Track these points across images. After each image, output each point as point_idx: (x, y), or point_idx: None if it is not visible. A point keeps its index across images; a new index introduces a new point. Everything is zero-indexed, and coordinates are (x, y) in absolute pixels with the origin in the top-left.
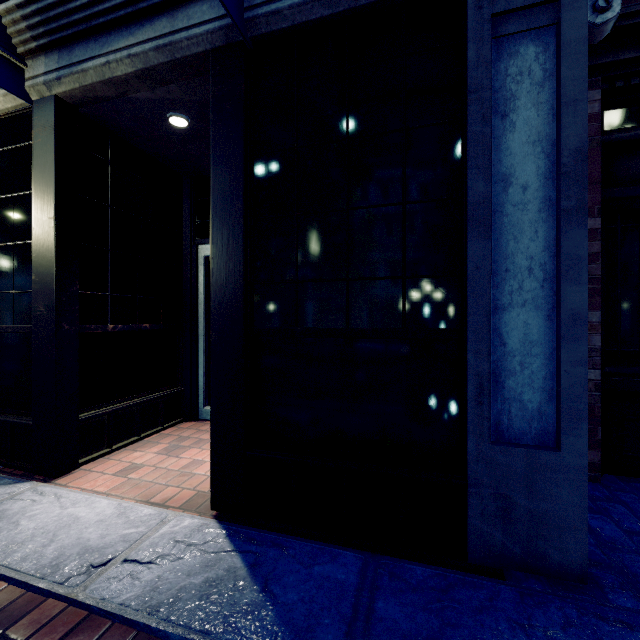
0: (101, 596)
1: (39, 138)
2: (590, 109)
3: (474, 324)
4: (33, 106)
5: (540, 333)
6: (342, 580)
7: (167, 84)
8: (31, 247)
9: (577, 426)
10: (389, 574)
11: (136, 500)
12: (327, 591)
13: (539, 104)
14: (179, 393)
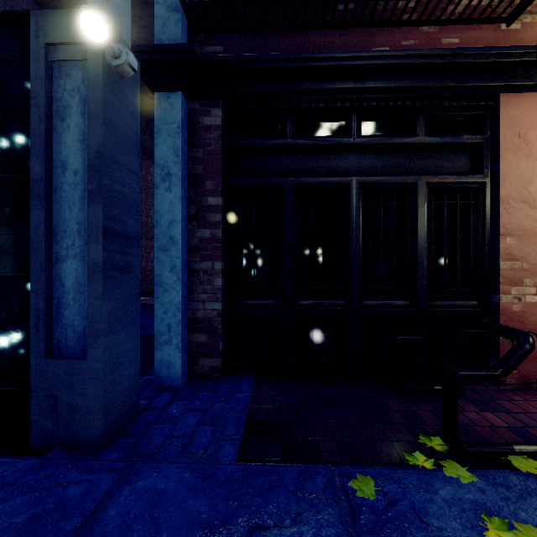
0: None
1: None
2: (215, 121)
3: (34, 271)
4: None
5: (85, 277)
6: None
7: None
8: None
9: (97, 341)
10: None
11: None
12: None
13: (85, 114)
14: None
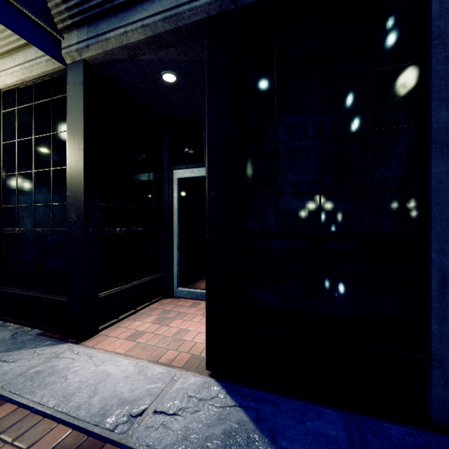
0: (146, 443)
1: (72, 91)
2: None
3: (437, 228)
4: (67, 68)
5: None
6: (334, 436)
7: (167, 48)
8: (65, 171)
9: None
10: (371, 431)
11: (147, 360)
12: (326, 446)
13: None
14: (160, 278)
